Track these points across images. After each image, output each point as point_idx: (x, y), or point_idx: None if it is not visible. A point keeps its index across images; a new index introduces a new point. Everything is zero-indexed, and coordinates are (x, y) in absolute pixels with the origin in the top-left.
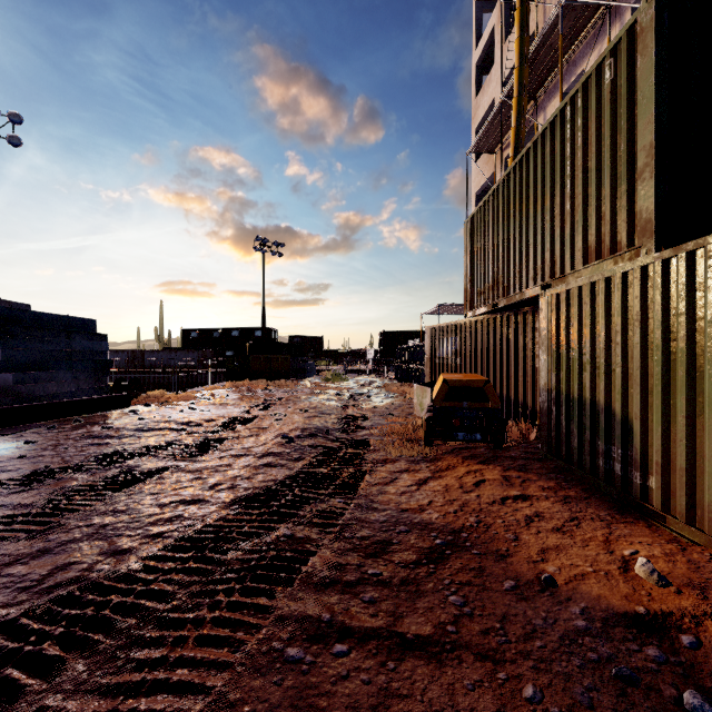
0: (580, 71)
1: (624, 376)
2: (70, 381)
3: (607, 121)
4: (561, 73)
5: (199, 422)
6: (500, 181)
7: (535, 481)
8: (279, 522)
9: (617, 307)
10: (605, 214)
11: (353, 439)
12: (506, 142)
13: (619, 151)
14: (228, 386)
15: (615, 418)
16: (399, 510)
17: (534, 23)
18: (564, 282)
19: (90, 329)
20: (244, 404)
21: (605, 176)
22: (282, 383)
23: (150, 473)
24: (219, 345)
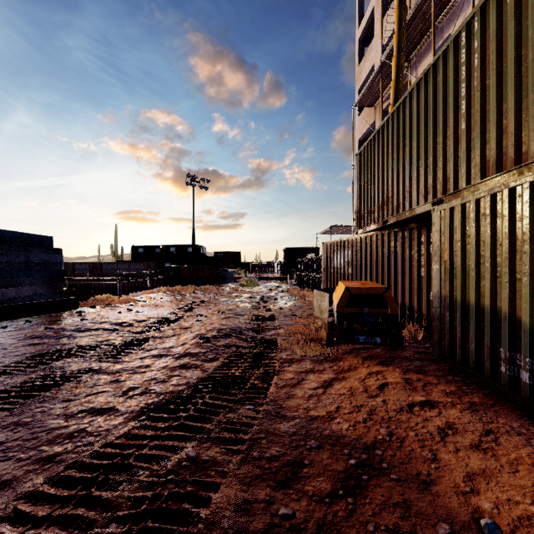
0: (446, 36)
1: (533, 285)
2: (28, 287)
3: (511, 35)
4: (434, 34)
5: (131, 322)
6: (389, 115)
7: (436, 384)
8: (184, 439)
9: (525, 216)
10: (508, 127)
11: (262, 339)
12: (384, 98)
13: (524, 63)
14: (163, 291)
15: (521, 327)
16: (308, 418)
17: (407, 1)
18: (458, 196)
19: (47, 245)
20: (173, 305)
21: (508, 90)
22: (206, 288)
23: (70, 376)
24: (160, 258)
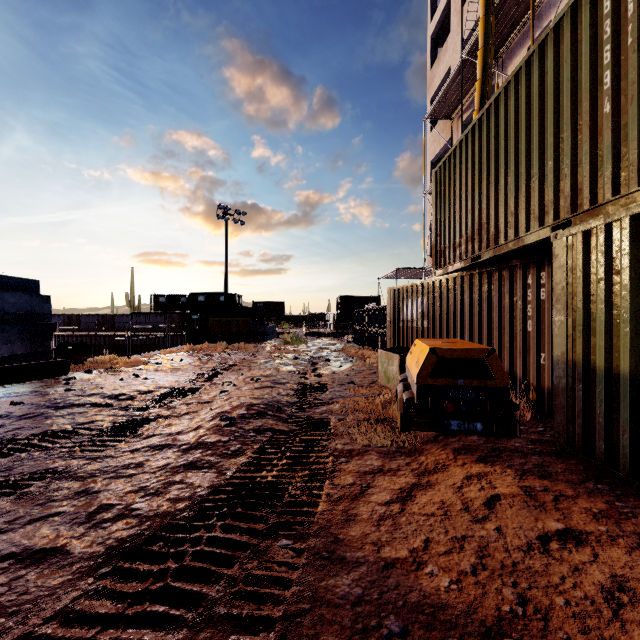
0: (546, 24)
1: None
2: (1, 345)
3: None
4: (532, 17)
5: (132, 394)
6: (483, 111)
7: (574, 498)
8: (165, 623)
9: None
10: None
11: (309, 419)
12: (463, 108)
13: None
14: (185, 350)
15: None
16: (381, 563)
17: None
18: (597, 214)
19: (31, 290)
20: (195, 369)
21: None
22: (241, 346)
23: (14, 485)
24: (186, 309)
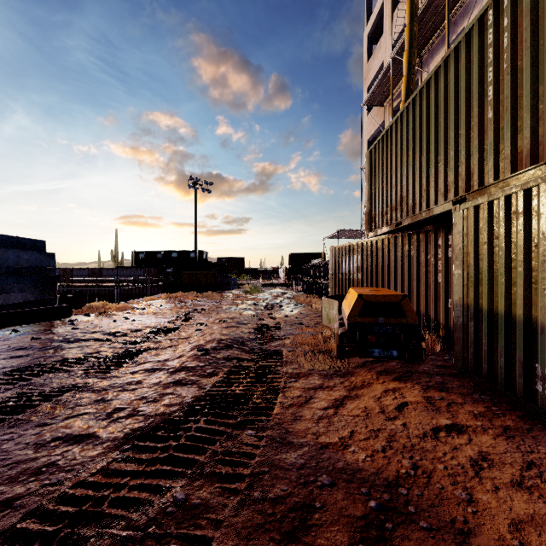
0: (460, 29)
1: None
2: (17, 293)
3: None
4: (448, 26)
5: (126, 332)
6: (404, 108)
7: (462, 404)
8: (172, 476)
9: None
10: (545, 112)
11: (266, 351)
12: (394, 96)
13: None
14: (163, 297)
15: None
16: (318, 445)
17: None
18: (484, 193)
19: (40, 249)
20: (173, 313)
21: (545, 70)
22: (209, 294)
23: (50, 395)
24: (162, 264)
